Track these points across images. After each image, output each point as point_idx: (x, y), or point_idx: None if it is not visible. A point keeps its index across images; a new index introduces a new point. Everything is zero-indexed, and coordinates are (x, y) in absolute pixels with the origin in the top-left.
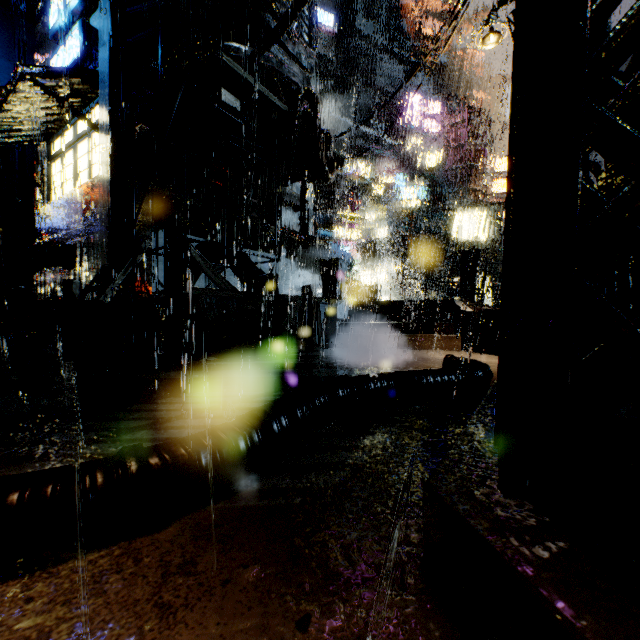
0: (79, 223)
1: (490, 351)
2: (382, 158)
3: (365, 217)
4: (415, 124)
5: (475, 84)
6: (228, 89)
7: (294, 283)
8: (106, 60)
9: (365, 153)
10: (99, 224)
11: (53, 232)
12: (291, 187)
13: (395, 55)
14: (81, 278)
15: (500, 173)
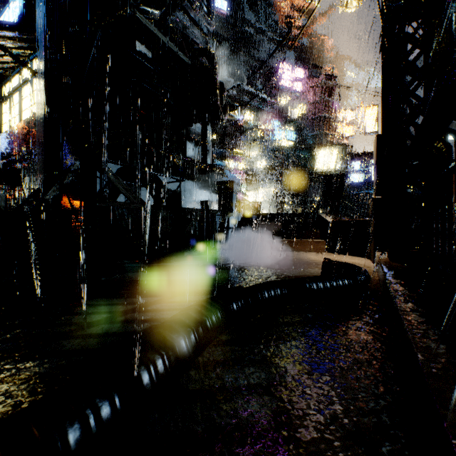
0: (22, 150)
1: (349, 253)
2: (261, 111)
3: (249, 153)
4: (286, 85)
5: (326, 60)
6: (141, 42)
7: (196, 200)
8: (42, 17)
9: (249, 107)
10: (37, 150)
11: (3, 158)
12: (194, 127)
13: (270, 37)
14: (24, 194)
15: (346, 122)
